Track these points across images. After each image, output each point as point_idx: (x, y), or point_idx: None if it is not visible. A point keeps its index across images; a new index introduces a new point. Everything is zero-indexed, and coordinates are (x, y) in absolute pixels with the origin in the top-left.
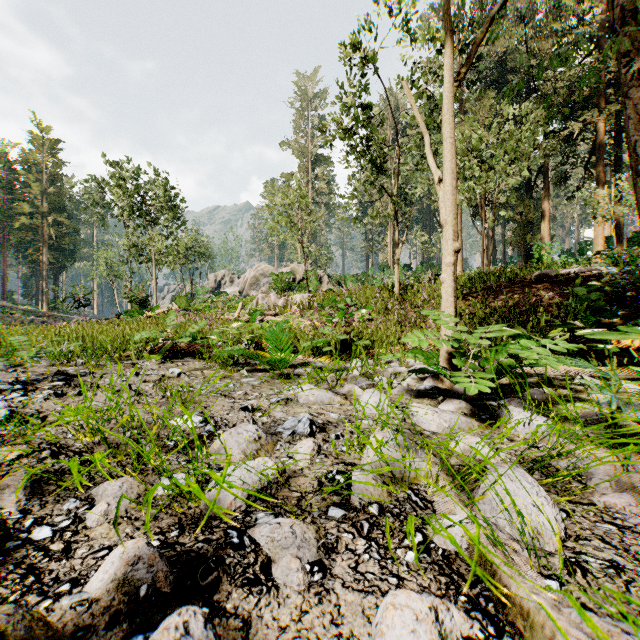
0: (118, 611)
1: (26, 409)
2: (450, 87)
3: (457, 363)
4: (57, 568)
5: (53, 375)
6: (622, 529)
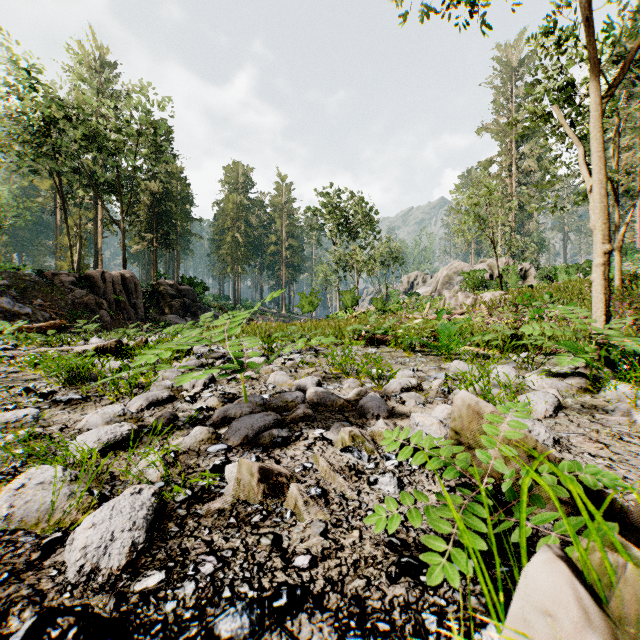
0: (357, 399)
1: (304, 360)
2: (598, 108)
3: (588, 350)
4: (338, 393)
5: (309, 348)
6: (594, 422)
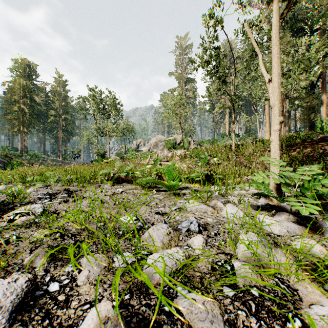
0: None
1: (50, 208)
2: (277, 24)
3: (285, 190)
4: (61, 314)
5: (63, 191)
6: None
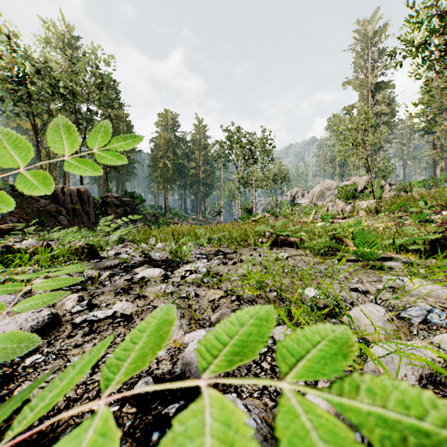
0: None
1: (211, 269)
2: None
3: None
4: None
5: (217, 252)
6: None
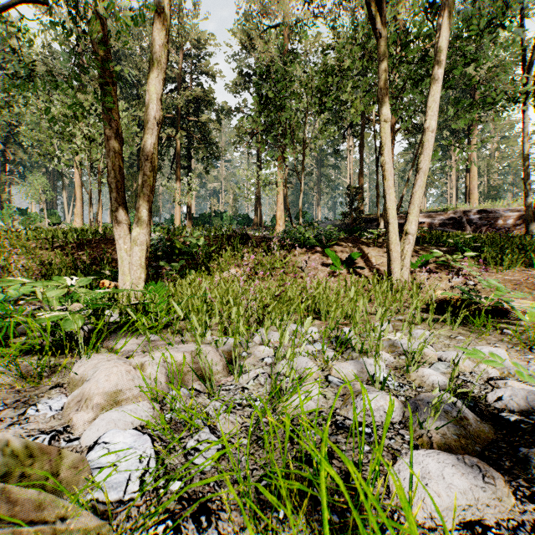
0: None
1: None
2: None
3: None
4: None
5: None
6: None
